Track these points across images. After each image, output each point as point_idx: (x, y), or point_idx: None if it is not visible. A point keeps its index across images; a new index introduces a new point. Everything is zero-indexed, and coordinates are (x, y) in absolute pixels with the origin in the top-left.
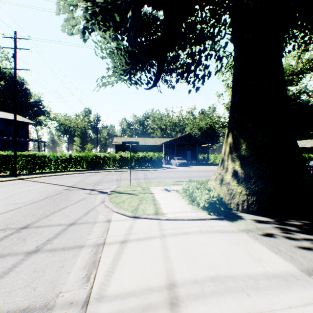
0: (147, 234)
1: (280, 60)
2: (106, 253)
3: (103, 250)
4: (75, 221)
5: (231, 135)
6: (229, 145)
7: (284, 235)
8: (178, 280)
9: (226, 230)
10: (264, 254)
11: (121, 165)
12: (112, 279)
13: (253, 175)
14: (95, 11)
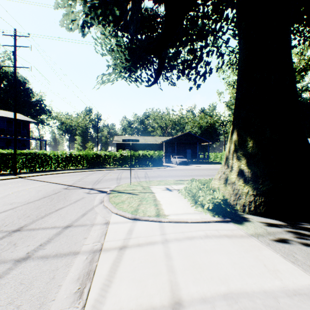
0: (148, 239)
1: (290, 52)
2: (102, 262)
3: (100, 257)
4: (71, 223)
5: (236, 132)
6: (234, 143)
7: (298, 241)
8: (185, 297)
9: (234, 234)
10: (279, 264)
11: (121, 163)
12: (108, 296)
13: (261, 174)
14: (94, 4)
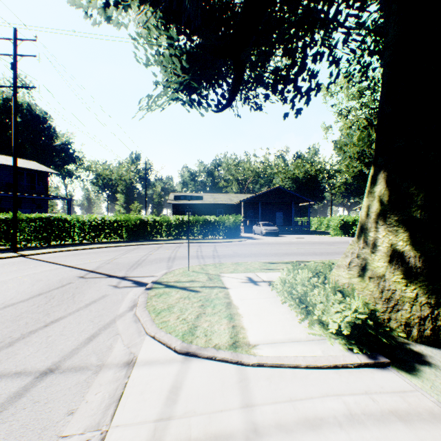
0: (213, 425)
1: None
2: None
3: None
4: (58, 361)
5: (383, 179)
6: (380, 200)
7: None
8: None
9: (413, 408)
10: None
11: (178, 233)
12: None
13: None
14: None
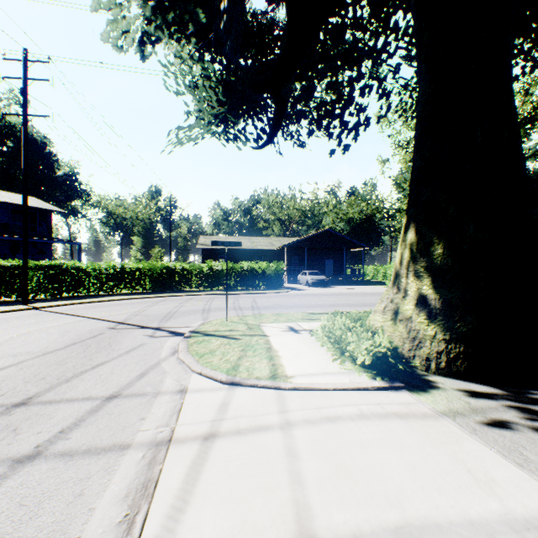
0: (256, 421)
1: (510, 84)
2: (172, 463)
3: (168, 455)
4: (118, 391)
5: (413, 229)
6: (410, 248)
7: (528, 424)
8: (322, 534)
9: (411, 412)
10: (496, 469)
11: (211, 283)
12: (180, 530)
13: (458, 303)
14: (161, 3)
